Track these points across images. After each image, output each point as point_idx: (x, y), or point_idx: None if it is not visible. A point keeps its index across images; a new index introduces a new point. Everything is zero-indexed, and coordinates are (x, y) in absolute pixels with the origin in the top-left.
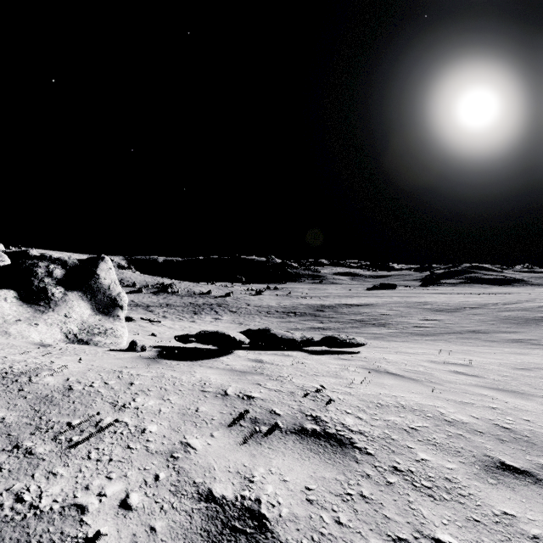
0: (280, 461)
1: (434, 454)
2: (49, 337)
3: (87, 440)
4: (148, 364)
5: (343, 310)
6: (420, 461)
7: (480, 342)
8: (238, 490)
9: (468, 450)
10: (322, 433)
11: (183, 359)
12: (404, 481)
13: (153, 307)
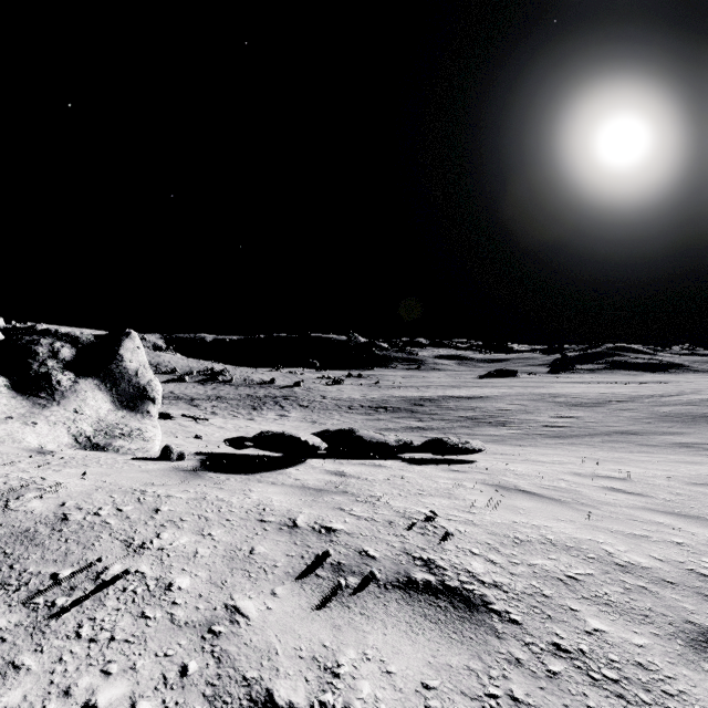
0: (379, 636)
1: (612, 620)
2: (52, 440)
3: (79, 605)
4: (186, 479)
5: (448, 404)
6: (593, 634)
7: (635, 447)
8: (315, 692)
9: (660, 614)
10: (440, 588)
11: (236, 471)
12: (574, 670)
13: (198, 400)
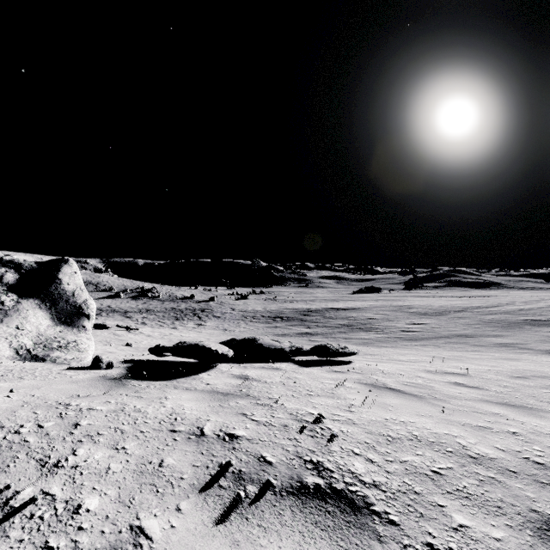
0: (275, 549)
1: (472, 514)
2: None
3: None
4: (110, 389)
5: (330, 314)
6: (459, 530)
7: (469, 347)
8: None
9: (510, 504)
10: (328, 491)
11: (156, 378)
12: None
13: (131, 313)
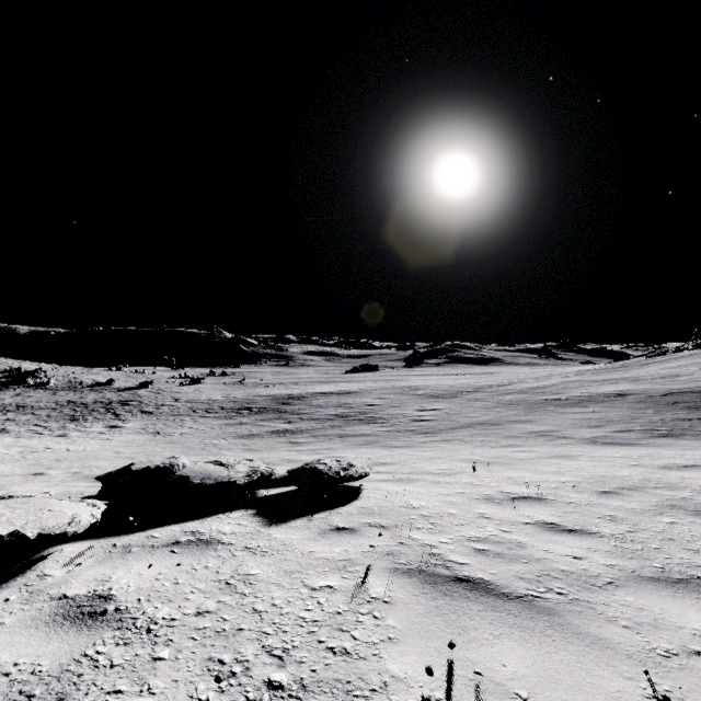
0: None
1: None
2: None
3: None
4: None
5: (318, 401)
6: None
7: (502, 439)
8: None
9: None
10: None
11: None
12: None
13: None
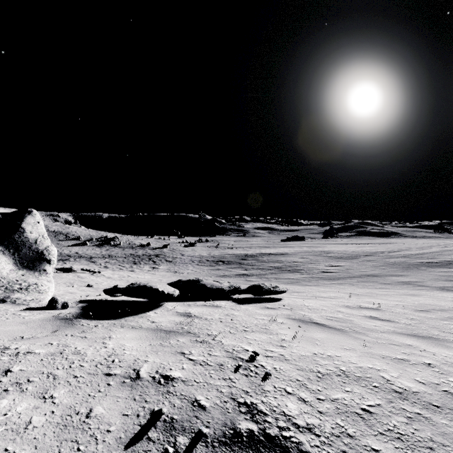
0: None
1: None
2: None
3: None
4: (57, 329)
5: (263, 258)
6: None
7: (377, 285)
8: None
9: (440, 444)
10: (262, 439)
11: (106, 316)
12: None
13: (95, 258)
